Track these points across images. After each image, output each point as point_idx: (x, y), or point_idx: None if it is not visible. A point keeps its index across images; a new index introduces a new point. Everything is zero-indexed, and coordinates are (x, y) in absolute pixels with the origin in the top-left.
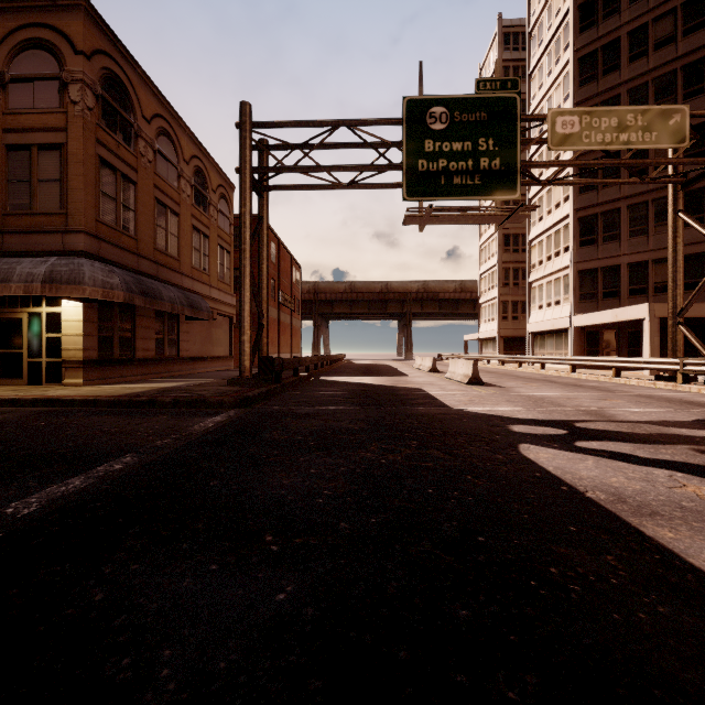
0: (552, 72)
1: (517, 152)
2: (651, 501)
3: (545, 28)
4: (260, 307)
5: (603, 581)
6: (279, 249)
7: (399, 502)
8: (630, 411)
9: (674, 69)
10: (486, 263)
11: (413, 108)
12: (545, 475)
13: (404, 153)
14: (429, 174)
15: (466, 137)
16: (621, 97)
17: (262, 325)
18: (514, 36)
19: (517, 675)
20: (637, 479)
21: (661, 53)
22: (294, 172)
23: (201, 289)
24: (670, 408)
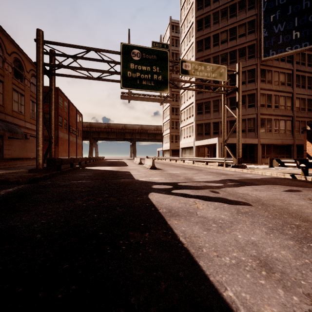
0: (188, 44)
1: (168, 74)
2: (180, 211)
3: (186, 26)
4: (50, 133)
5: (137, 243)
6: (69, 105)
7: (76, 222)
8: (201, 178)
9: (227, 52)
10: (165, 119)
11: (125, 48)
12: (150, 204)
13: (121, 67)
14: (132, 78)
15: (148, 64)
16: (211, 59)
17: (51, 142)
18: (176, 27)
19: (69, 287)
20: (182, 203)
21: (223, 45)
22: (67, 68)
23: (18, 122)
24: (215, 176)
